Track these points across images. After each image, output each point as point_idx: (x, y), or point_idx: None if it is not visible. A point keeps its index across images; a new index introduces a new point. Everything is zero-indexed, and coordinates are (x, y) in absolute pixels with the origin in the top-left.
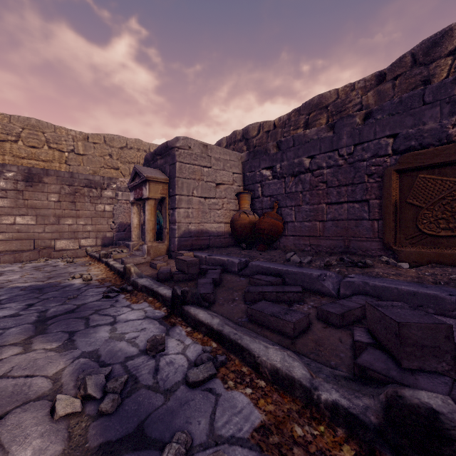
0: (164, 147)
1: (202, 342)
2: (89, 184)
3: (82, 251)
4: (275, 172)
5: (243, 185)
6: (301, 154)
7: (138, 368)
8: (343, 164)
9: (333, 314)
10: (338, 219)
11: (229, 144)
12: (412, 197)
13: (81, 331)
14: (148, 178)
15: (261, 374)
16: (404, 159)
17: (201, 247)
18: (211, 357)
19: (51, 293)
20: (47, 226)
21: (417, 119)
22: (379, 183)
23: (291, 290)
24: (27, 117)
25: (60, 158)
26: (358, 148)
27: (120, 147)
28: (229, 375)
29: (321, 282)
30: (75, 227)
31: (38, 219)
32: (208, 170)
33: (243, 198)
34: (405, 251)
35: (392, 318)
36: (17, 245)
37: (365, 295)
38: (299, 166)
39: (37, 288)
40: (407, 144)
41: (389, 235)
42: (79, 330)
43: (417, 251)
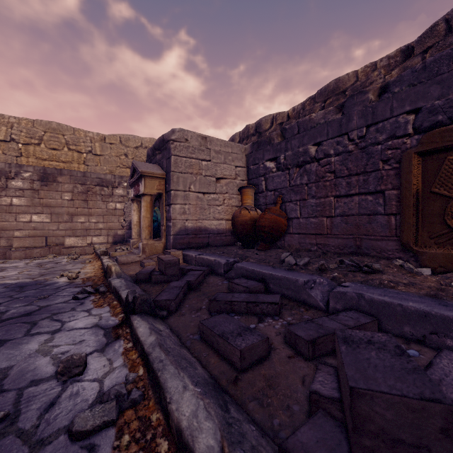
0: (161, 140)
1: (132, 365)
2: (101, 183)
3: (90, 249)
4: (279, 163)
5: (247, 179)
6: (307, 142)
7: (33, 399)
8: (353, 149)
9: (302, 340)
10: (347, 214)
11: (242, 139)
12: (438, 184)
13: (15, 340)
14: (143, 173)
15: (171, 429)
16: (428, 139)
17: (199, 245)
18: (123, 392)
19: (28, 291)
20: (61, 224)
21: (446, 87)
22: (397, 170)
23: (265, 300)
24: (48, 121)
25: (78, 159)
26: (371, 130)
27: (135, 146)
28: (133, 423)
29: (308, 291)
30: (88, 225)
31: (53, 217)
32: (207, 164)
33: (245, 193)
34: (429, 253)
35: (346, 375)
36: (30, 242)
37: (360, 311)
38: (304, 155)
39: (21, 285)
40: (432, 120)
41: (408, 233)
42: (15, 338)
43: (444, 253)
